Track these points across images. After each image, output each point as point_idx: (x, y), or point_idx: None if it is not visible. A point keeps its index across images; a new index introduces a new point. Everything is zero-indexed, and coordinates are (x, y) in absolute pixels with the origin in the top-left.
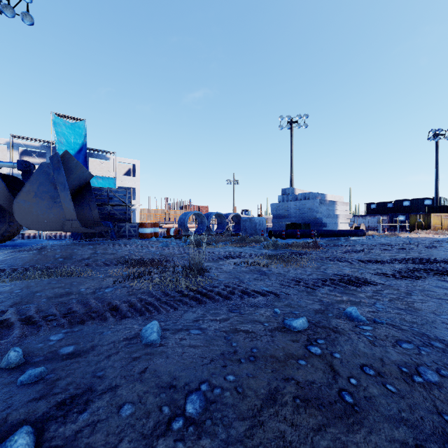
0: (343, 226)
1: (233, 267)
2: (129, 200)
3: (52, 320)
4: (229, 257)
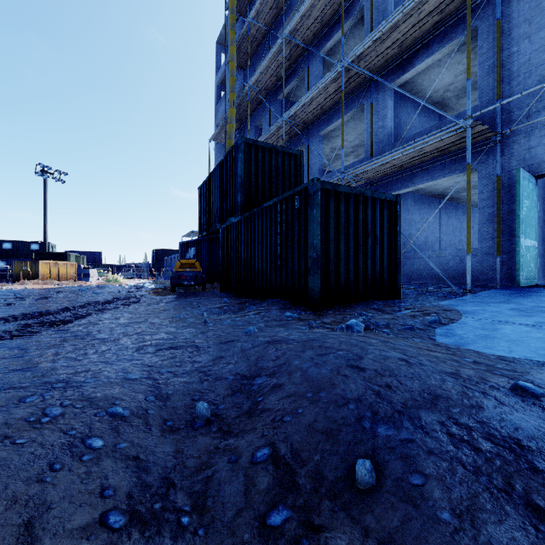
0: None
1: None
2: None
3: None
4: None
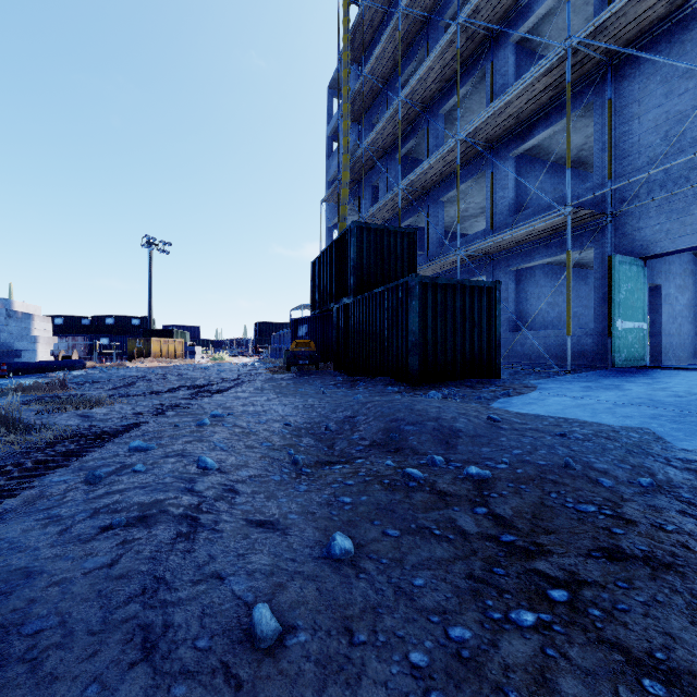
0: (44, 355)
1: (38, 419)
2: None
3: None
4: None
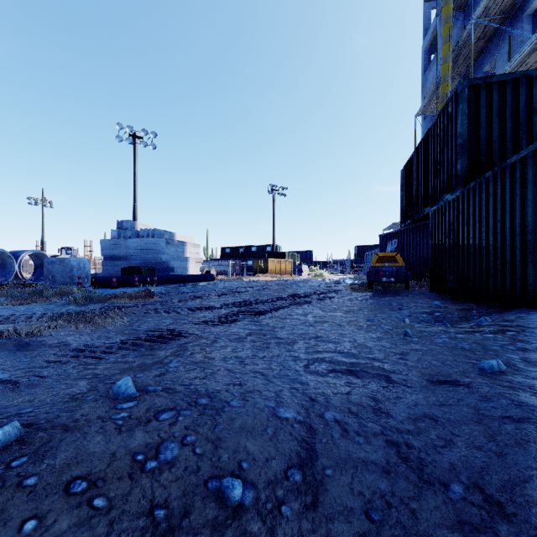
0: (194, 270)
1: None
2: None
3: None
4: None
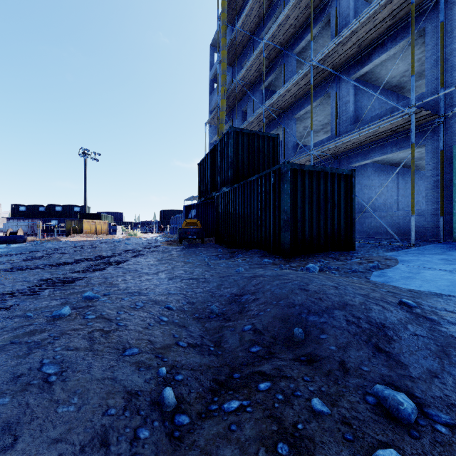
0: None
1: None
2: None
3: None
4: None
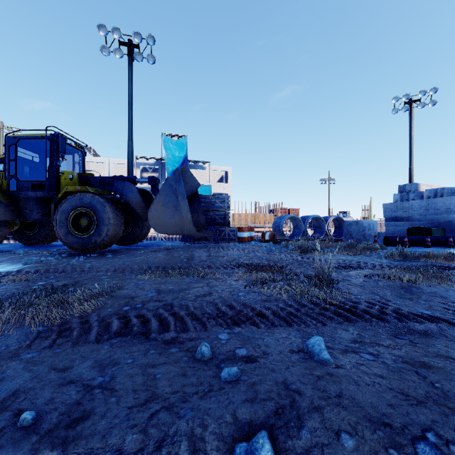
0: None
1: (364, 280)
2: (228, 206)
3: (210, 318)
4: (347, 266)
